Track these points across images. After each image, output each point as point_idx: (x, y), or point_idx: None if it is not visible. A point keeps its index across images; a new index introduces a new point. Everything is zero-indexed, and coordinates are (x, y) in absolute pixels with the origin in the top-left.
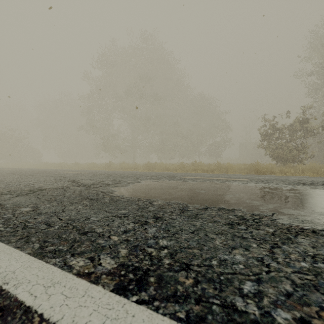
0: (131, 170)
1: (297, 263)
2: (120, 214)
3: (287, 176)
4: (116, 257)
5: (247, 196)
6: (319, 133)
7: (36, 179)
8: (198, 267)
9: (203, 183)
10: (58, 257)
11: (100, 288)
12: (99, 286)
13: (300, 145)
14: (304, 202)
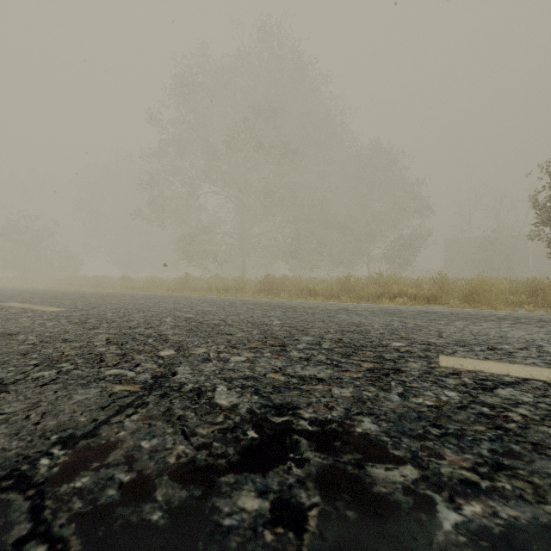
0: (224, 295)
1: None
2: None
3: None
4: None
5: None
6: None
7: None
8: None
9: None
10: None
11: None
12: None
13: None
14: None
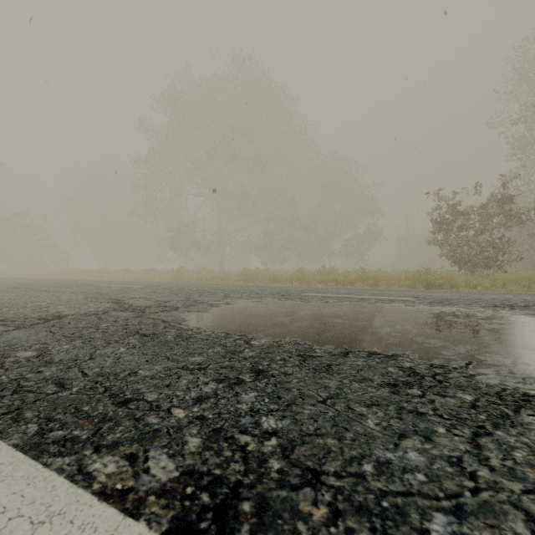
0: (216, 282)
1: (529, 470)
2: (192, 364)
3: (480, 292)
4: (178, 454)
5: (417, 329)
6: (530, 220)
7: (54, 299)
8: (336, 479)
9: (339, 304)
10: (69, 455)
11: (142, 528)
12: (141, 523)
13: (500, 240)
14: (520, 341)
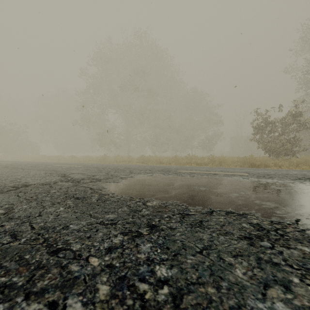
0: (125, 163)
1: None
2: (107, 220)
3: (285, 170)
4: (90, 303)
5: (255, 194)
6: None
7: (26, 174)
8: None
9: (201, 177)
10: (4, 302)
11: None
12: None
13: (293, 138)
14: None
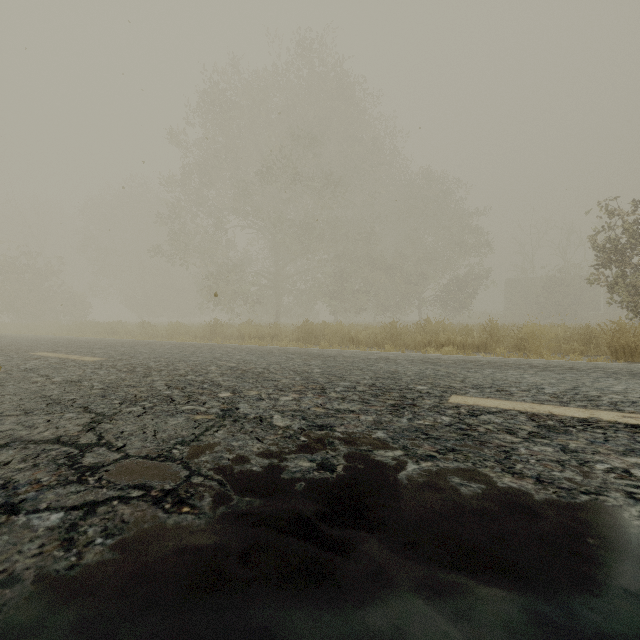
0: (259, 344)
1: None
2: None
3: None
4: None
5: None
6: None
7: None
8: None
9: None
10: None
11: None
12: None
13: None
14: None
